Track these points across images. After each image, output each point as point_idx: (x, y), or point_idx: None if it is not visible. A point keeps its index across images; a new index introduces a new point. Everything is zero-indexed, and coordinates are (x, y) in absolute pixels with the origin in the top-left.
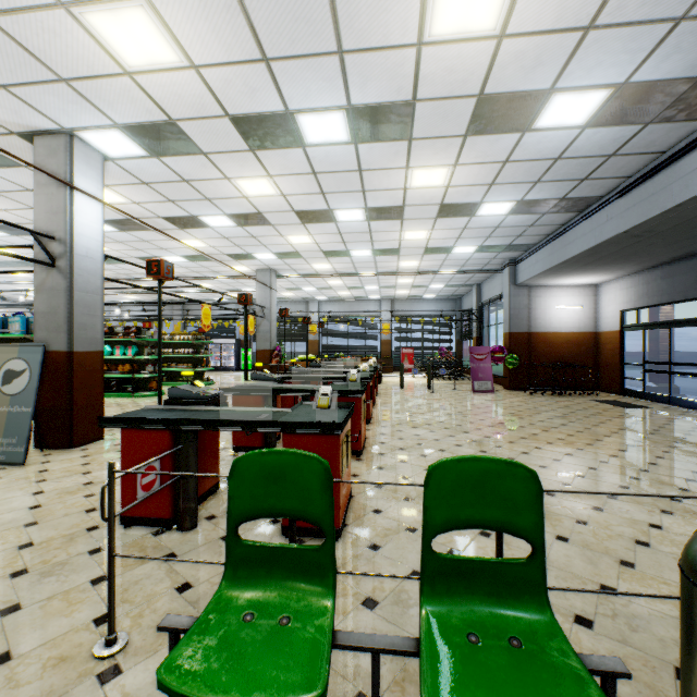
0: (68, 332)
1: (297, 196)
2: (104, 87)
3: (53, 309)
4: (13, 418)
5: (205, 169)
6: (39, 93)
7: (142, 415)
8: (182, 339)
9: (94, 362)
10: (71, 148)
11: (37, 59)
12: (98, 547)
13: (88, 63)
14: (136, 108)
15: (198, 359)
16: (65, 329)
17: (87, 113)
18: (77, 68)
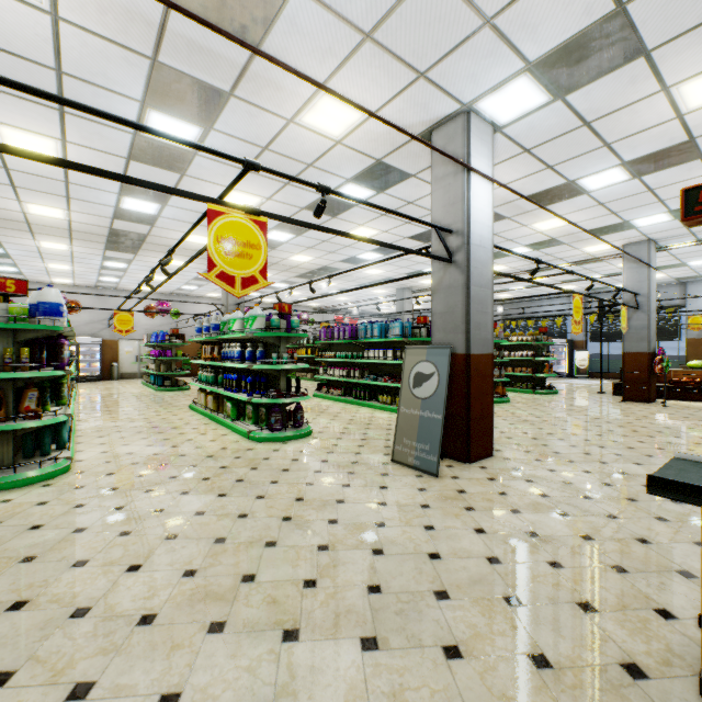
0: (464, 333)
1: None
2: (535, 1)
3: (450, 309)
4: (424, 423)
5: (630, 87)
6: (454, 62)
7: None
8: (519, 340)
9: (485, 366)
10: (467, 127)
11: (468, 3)
12: None
13: None
14: (568, 15)
15: (537, 363)
16: (462, 329)
17: (497, 66)
18: None
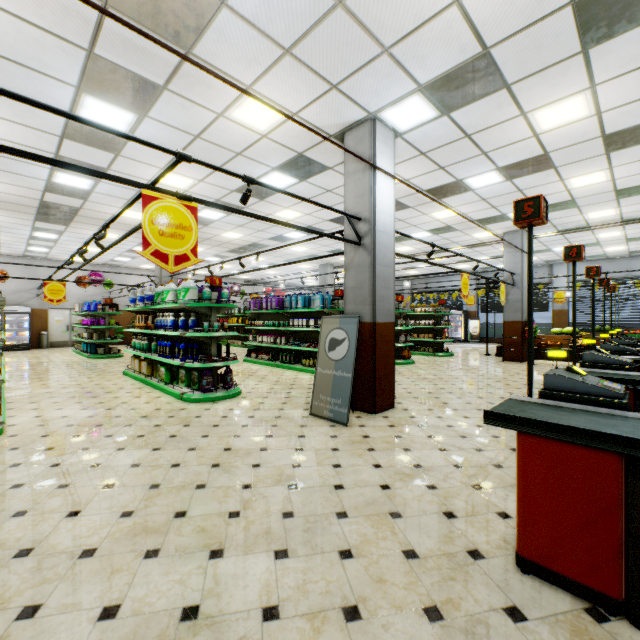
0: (371, 304)
1: (622, 108)
2: (422, 39)
3: (359, 284)
4: (337, 381)
5: (498, 110)
6: (360, 79)
7: (536, 414)
8: (423, 311)
9: (388, 332)
10: (373, 132)
11: (369, 34)
12: (511, 604)
13: (417, 10)
14: (448, 52)
15: (437, 331)
16: (369, 301)
17: (395, 85)
18: (403, 24)
